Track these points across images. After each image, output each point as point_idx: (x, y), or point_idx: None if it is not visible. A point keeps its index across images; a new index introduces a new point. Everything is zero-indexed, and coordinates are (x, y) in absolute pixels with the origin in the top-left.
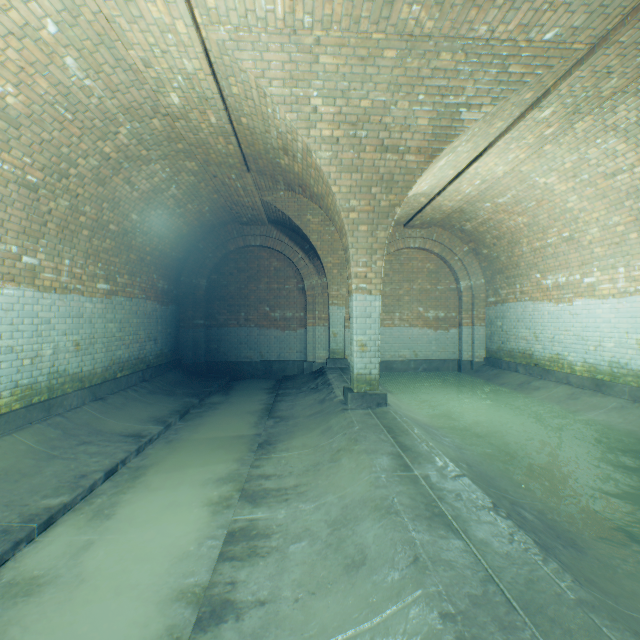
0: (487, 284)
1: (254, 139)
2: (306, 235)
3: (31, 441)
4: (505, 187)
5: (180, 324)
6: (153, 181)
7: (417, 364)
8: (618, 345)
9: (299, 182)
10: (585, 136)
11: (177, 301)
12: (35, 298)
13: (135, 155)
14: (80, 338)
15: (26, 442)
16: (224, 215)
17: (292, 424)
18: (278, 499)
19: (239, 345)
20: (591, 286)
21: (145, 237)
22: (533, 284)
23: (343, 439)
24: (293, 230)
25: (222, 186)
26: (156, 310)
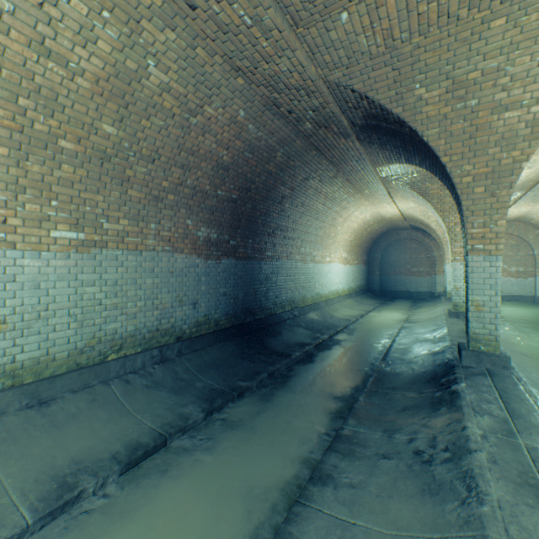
0: None
1: (409, 216)
2: (430, 234)
3: (353, 301)
4: (536, 211)
5: (369, 274)
6: (371, 228)
7: (502, 297)
8: None
9: (425, 225)
10: None
11: (368, 264)
12: (348, 267)
13: (370, 225)
14: (352, 278)
15: (352, 301)
16: (390, 228)
17: (422, 307)
18: (418, 313)
19: (395, 283)
20: None
21: (364, 243)
22: None
23: (438, 306)
24: (423, 231)
25: (393, 224)
26: (363, 268)
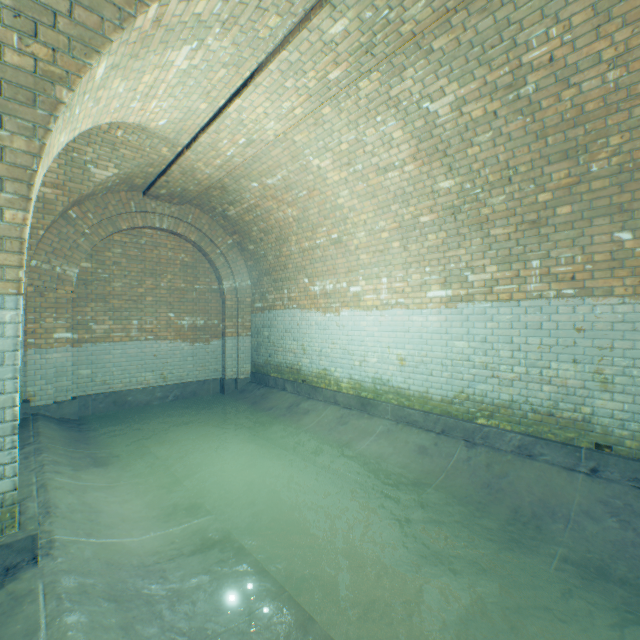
0: (254, 287)
1: None
2: None
3: None
4: (276, 162)
5: None
6: None
7: (167, 391)
8: (381, 360)
9: None
10: (368, 106)
11: None
12: None
13: None
14: None
15: None
16: None
17: None
18: None
19: None
20: (357, 296)
21: None
22: (302, 290)
23: None
24: None
25: None
26: None
